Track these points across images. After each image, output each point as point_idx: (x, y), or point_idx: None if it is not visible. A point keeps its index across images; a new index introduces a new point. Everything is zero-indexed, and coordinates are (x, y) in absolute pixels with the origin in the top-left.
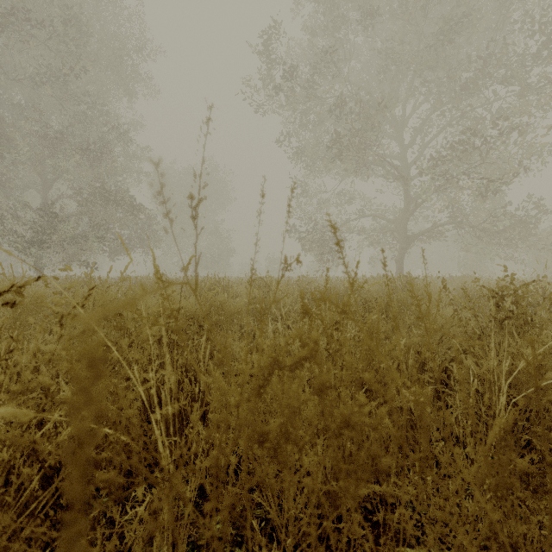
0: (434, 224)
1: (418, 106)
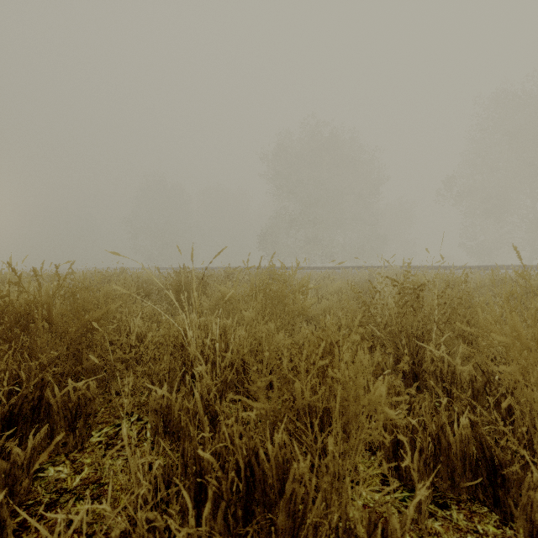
0: None
1: None
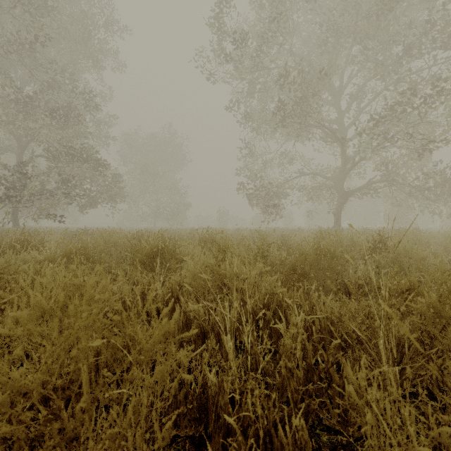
0: (369, 181)
1: (354, 75)
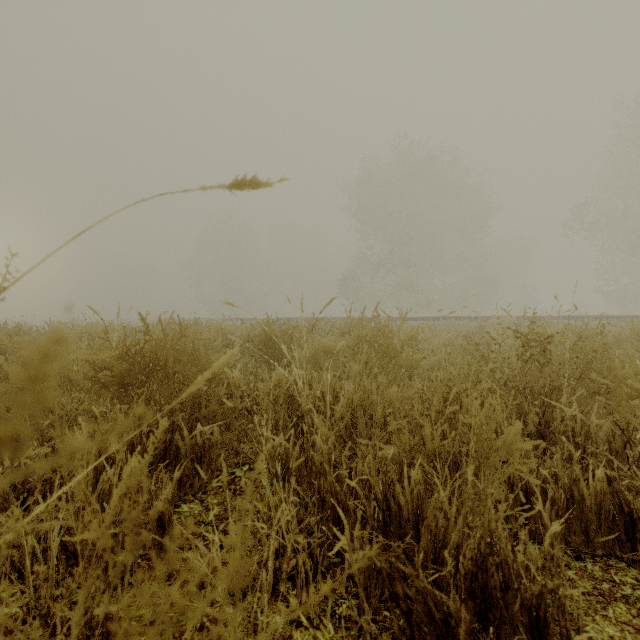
0: None
1: None
